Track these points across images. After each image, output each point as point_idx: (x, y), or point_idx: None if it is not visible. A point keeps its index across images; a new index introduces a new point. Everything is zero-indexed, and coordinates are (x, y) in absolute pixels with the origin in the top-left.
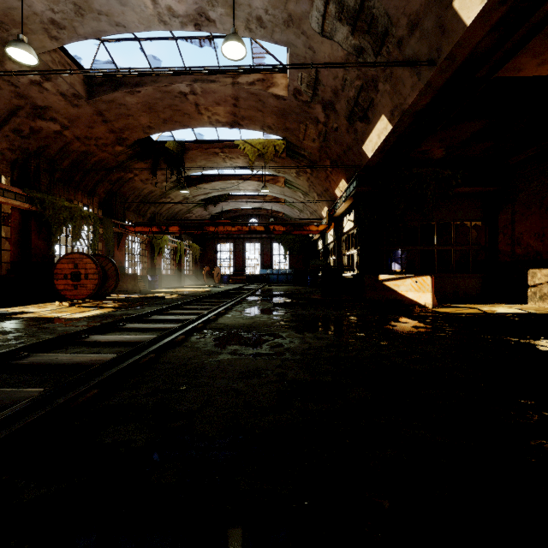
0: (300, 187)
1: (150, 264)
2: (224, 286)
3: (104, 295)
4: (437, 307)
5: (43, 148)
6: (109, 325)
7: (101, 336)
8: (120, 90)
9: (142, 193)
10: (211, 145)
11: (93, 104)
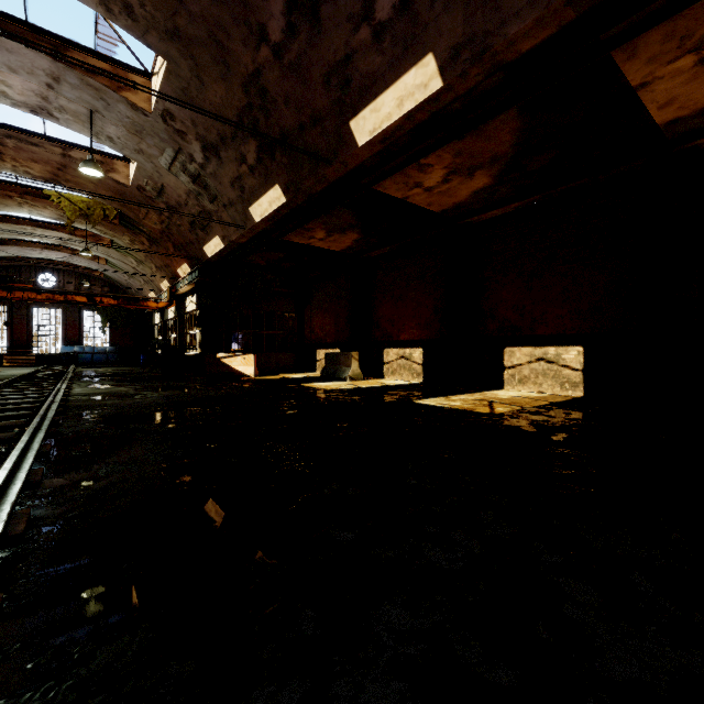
0: (134, 253)
1: None
2: (3, 370)
3: None
4: (258, 377)
5: None
6: None
7: None
8: None
9: None
10: (2, 186)
11: None
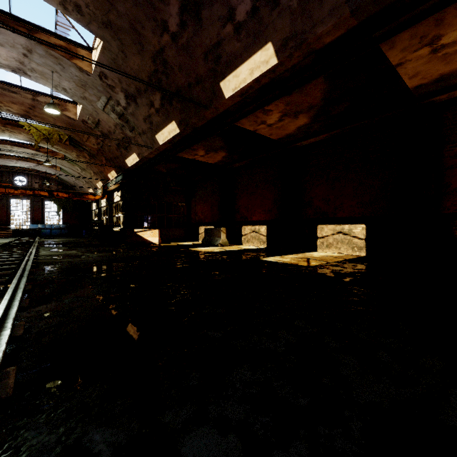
0: (79, 164)
1: None
2: None
3: None
4: (161, 244)
5: None
6: None
7: None
8: None
9: None
10: None
11: None
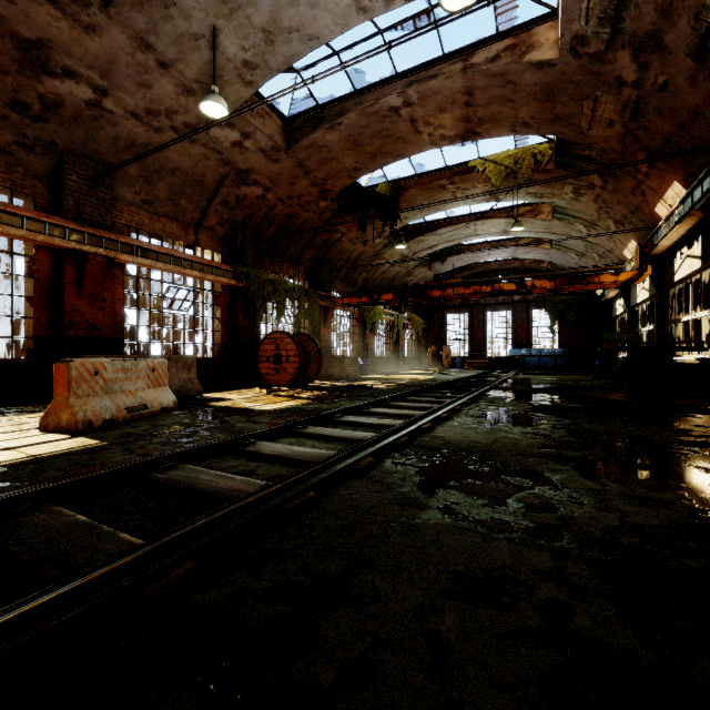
0: (581, 214)
1: (361, 343)
2: (456, 372)
3: (306, 382)
4: None
5: (248, 218)
6: (284, 427)
7: (268, 443)
8: (319, 128)
9: (351, 256)
10: (434, 177)
11: (293, 154)
